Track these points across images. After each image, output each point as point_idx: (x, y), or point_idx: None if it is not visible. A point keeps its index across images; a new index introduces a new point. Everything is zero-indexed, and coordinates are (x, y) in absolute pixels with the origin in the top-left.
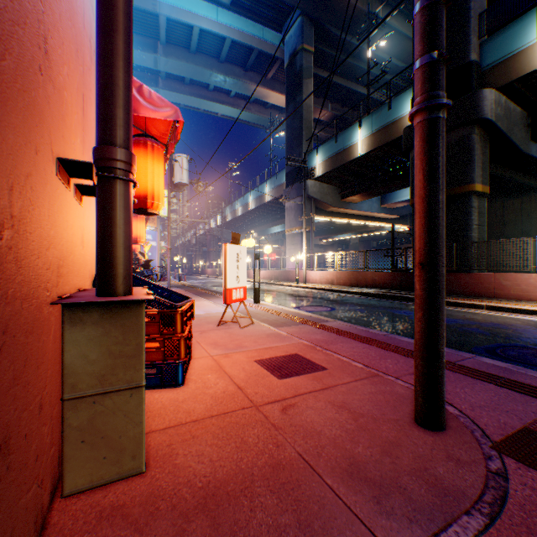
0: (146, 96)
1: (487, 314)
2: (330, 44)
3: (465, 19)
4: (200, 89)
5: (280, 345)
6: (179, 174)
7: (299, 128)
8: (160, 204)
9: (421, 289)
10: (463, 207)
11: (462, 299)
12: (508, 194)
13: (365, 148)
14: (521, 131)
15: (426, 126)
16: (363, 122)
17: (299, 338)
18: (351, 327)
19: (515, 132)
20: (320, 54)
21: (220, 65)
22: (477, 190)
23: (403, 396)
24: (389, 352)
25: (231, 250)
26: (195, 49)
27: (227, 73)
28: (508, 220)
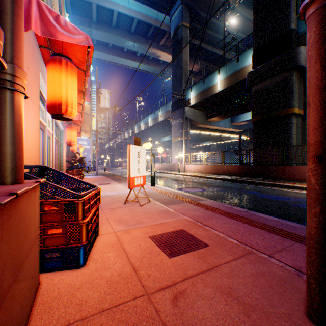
0: (62, 24)
1: None
2: (199, 23)
3: (287, 2)
4: (118, 51)
5: (169, 221)
6: (103, 102)
7: (180, 75)
8: (73, 111)
9: (319, 183)
10: (286, 123)
11: (288, 182)
12: None
13: (222, 86)
14: None
15: (325, 12)
16: (221, 70)
17: (184, 214)
18: (220, 205)
19: None
20: (193, 29)
21: (130, 36)
22: (296, 112)
23: (283, 279)
24: (254, 228)
25: (133, 149)
26: (115, 25)
27: (135, 40)
28: None
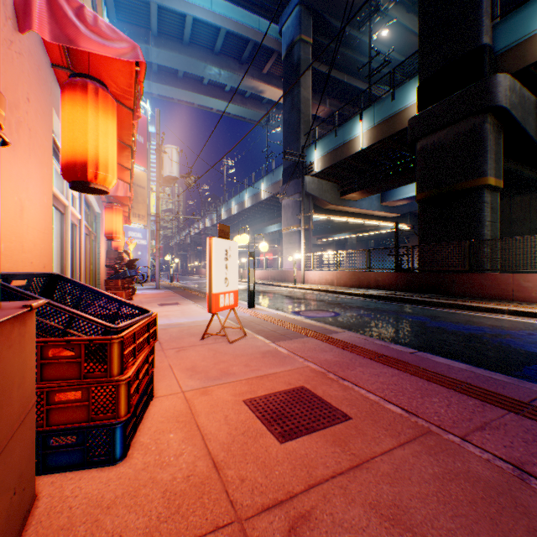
0: (89, 22)
1: (513, 320)
2: (328, 36)
3: None
4: (194, 83)
5: (280, 371)
6: (169, 166)
7: (297, 122)
8: (109, 176)
9: None
10: (475, 202)
11: (478, 302)
12: (515, 190)
13: (366, 141)
14: (535, 121)
15: None
16: (365, 115)
17: (304, 359)
18: (366, 341)
19: (529, 122)
20: (319, 47)
21: (214, 58)
22: (490, 183)
23: (493, 487)
24: (430, 384)
25: (217, 245)
26: (189, 39)
27: (222, 66)
28: (515, 217)
